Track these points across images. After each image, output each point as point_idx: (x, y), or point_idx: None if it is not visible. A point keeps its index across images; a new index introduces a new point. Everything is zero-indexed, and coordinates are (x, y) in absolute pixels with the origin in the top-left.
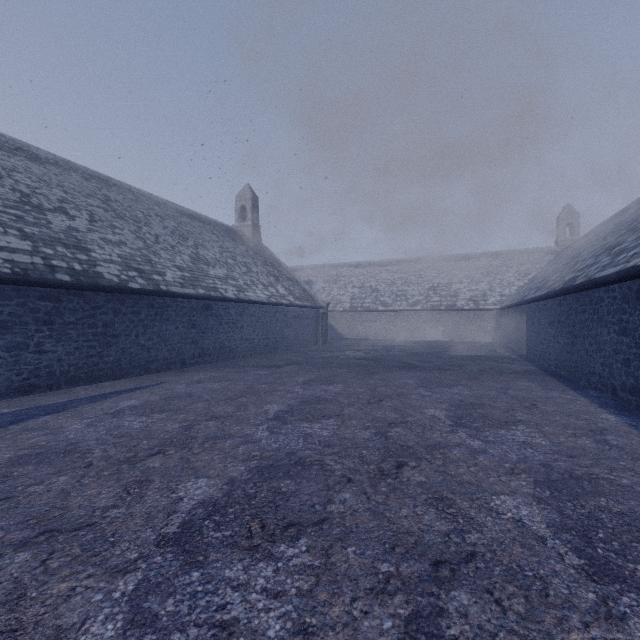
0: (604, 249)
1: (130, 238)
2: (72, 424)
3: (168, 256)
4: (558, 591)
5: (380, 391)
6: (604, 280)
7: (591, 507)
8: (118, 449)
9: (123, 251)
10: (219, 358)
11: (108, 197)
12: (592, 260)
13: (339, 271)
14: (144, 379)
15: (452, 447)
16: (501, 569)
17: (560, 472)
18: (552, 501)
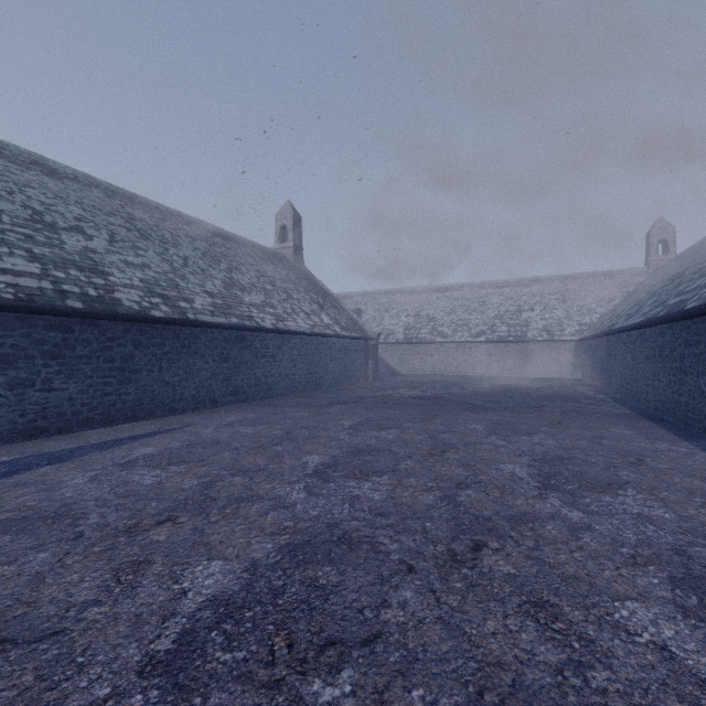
0: None
1: (155, 260)
2: (73, 478)
3: (197, 281)
4: None
5: (443, 439)
6: None
7: None
8: (119, 514)
9: (146, 275)
10: (255, 396)
11: (132, 215)
12: (704, 280)
13: (391, 298)
14: (167, 421)
15: (544, 520)
16: None
17: (703, 564)
18: (705, 614)
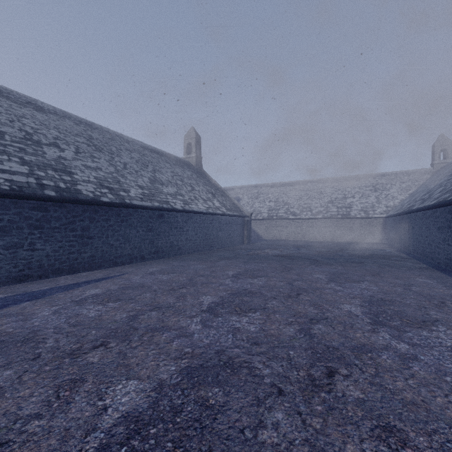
0: None
1: (105, 165)
2: (42, 311)
3: (132, 178)
4: None
5: (297, 285)
6: None
7: None
8: (68, 339)
9: (98, 174)
10: (170, 254)
11: (91, 136)
12: None
13: (259, 190)
14: (111, 270)
15: (379, 350)
16: None
17: None
18: None
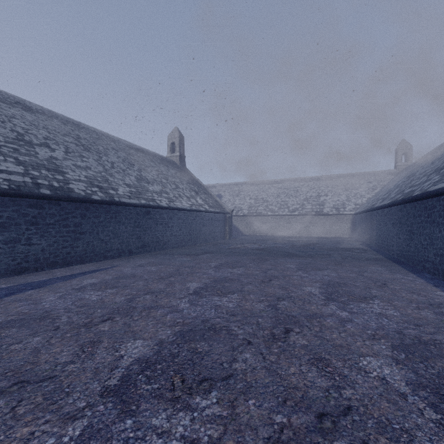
0: (434, 170)
1: (93, 164)
2: (48, 296)
3: (120, 177)
4: (422, 443)
5: (270, 273)
6: (437, 192)
7: (439, 368)
8: (79, 316)
9: (88, 173)
10: (156, 249)
11: (79, 136)
12: (425, 178)
13: (240, 187)
14: (102, 263)
15: (326, 317)
16: (373, 422)
17: (411, 338)
18: (407, 362)
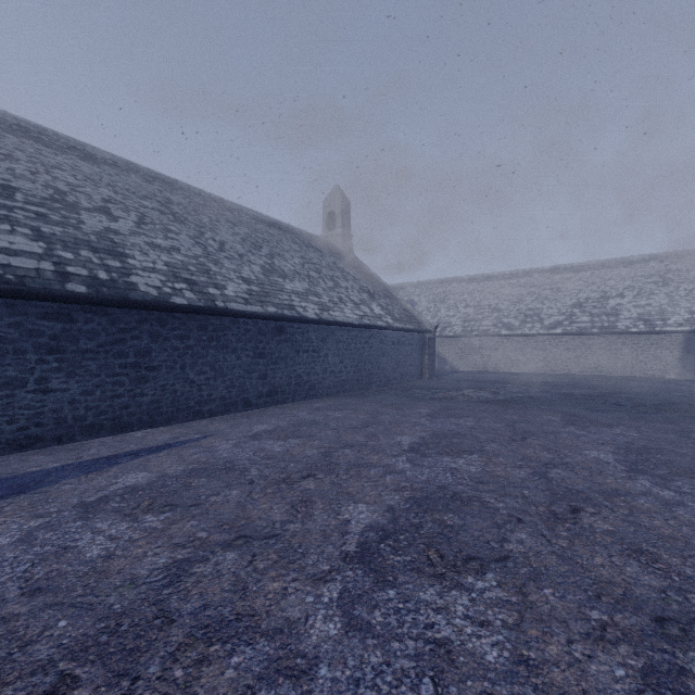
0: None
1: (186, 244)
2: (3, 531)
3: (233, 266)
4: None
5: (559, 480)
6: None
7: None
8: None
9: (173, 258)
10: (295, 397)
11: (170, 200)
12: None
13: (447, 288)
14: (188, 428)
15: None
16: None
17: None
18: None
